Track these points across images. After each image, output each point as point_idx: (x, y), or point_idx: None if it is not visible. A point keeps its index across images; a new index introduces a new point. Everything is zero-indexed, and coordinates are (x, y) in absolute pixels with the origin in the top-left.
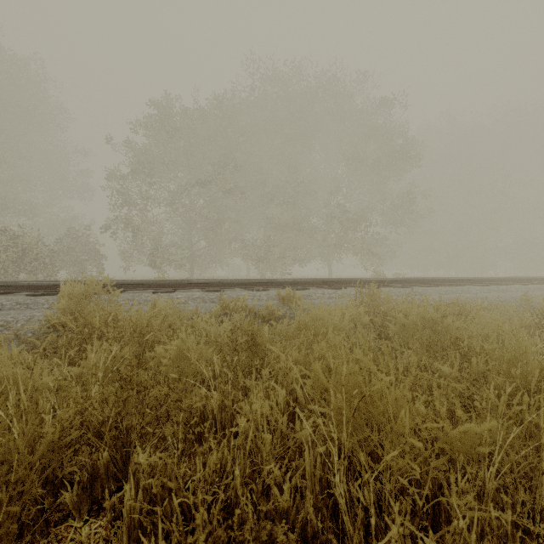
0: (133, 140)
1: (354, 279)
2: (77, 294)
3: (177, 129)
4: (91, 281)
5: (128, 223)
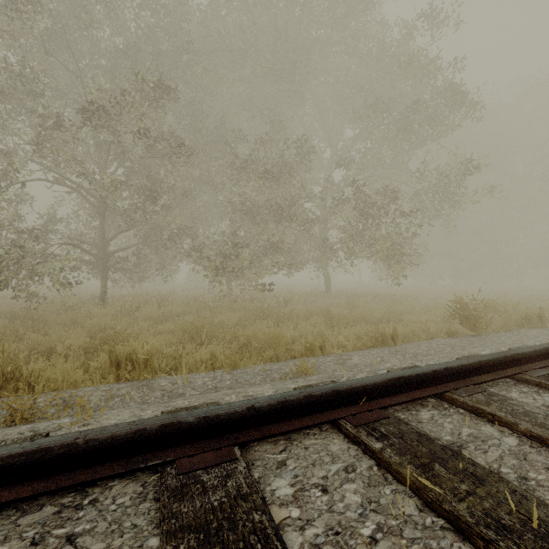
0: None
1: (514, 357)
2: None
3: None
4: None
5: None
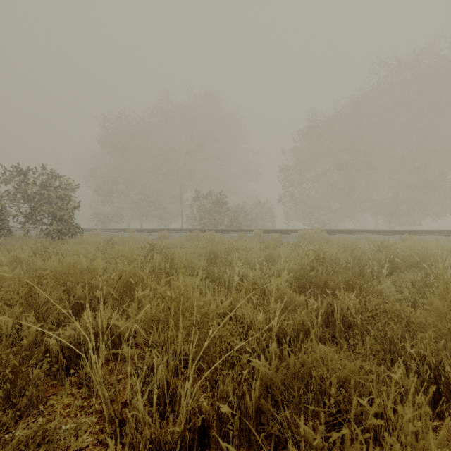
0: (295, 147)
1: None
2: (313, 232)
3: (322, 134)
4: (309, 229)
5: (292, 196)
